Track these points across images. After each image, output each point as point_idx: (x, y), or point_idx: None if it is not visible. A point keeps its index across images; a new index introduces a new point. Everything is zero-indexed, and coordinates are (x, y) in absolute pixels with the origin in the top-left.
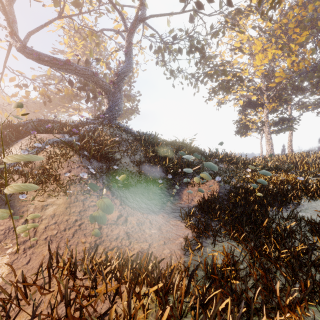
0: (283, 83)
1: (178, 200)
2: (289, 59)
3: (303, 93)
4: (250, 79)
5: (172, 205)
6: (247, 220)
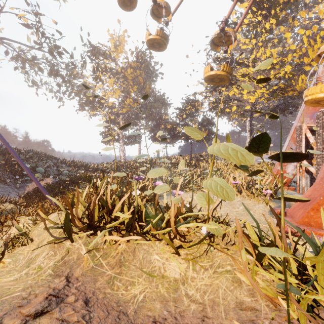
0: (130, 112)
1: (22, 191)
2: (128, 99)
3: (145, 120)
4: (106, 105)
5: (17, 193)
6: (50, 191)
